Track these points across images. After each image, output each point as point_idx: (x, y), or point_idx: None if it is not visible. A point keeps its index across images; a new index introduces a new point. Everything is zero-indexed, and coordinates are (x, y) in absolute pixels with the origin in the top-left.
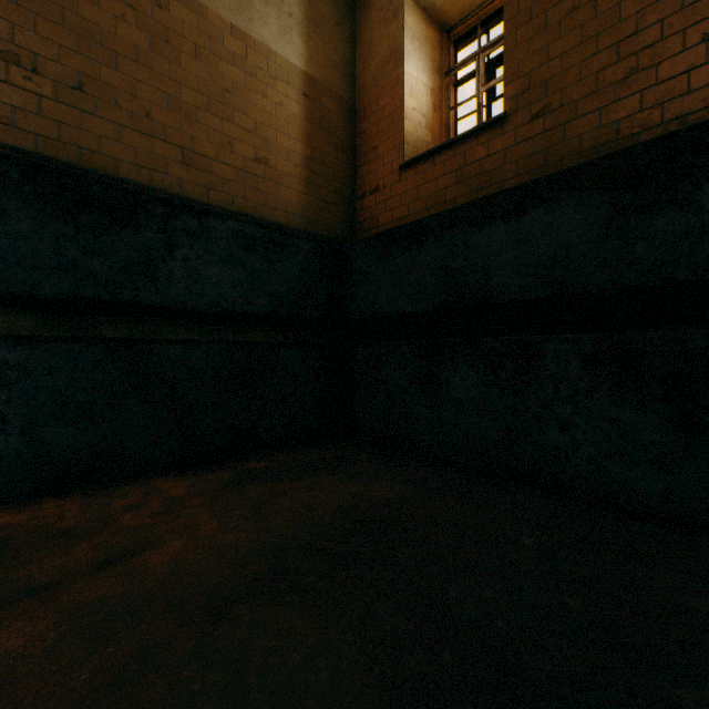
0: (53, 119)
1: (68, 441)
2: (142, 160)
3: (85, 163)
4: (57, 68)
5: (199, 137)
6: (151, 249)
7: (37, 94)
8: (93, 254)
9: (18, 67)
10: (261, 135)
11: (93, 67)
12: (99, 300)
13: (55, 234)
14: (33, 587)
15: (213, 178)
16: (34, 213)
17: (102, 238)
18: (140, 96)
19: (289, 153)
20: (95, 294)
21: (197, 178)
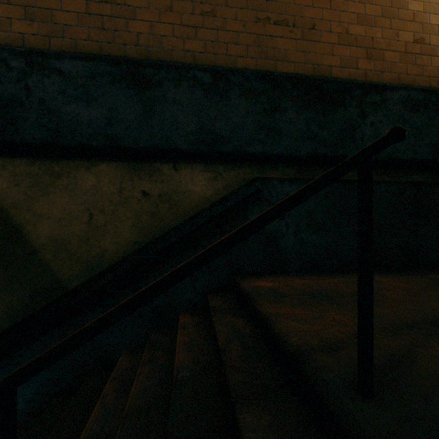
0: (301, 51)
1: (313, 242)
2: (342, 63)
3: (315, 73)
4: (302, 20)
5: (375, 37)
6: (351, 120)
7: (294, 40)
8: (322, 127)
9: (286, 27)
10: (417, 21)
11: (318, 12)
12: (325, 156)
13: (305, 118)
14: (397, 323)
15: (384, 64)
16: (297, 107)
17: (326, 117)
18: (341, 22)
19: (438, 28)
20: (323, 152)
21: (374, 67)
